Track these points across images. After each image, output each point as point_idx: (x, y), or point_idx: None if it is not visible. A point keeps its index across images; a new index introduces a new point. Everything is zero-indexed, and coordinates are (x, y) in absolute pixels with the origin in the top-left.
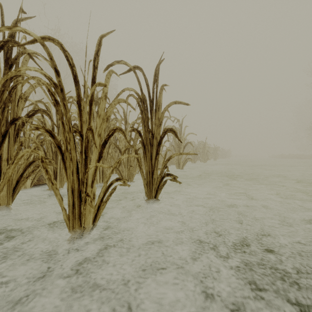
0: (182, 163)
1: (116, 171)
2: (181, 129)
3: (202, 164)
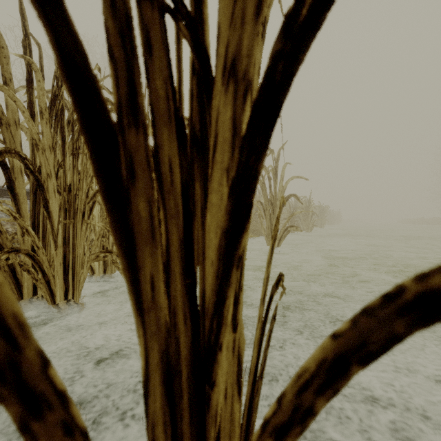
0: (279, 234)
1: (116, 265)
2: (276, 170)
3: (302, 233)
